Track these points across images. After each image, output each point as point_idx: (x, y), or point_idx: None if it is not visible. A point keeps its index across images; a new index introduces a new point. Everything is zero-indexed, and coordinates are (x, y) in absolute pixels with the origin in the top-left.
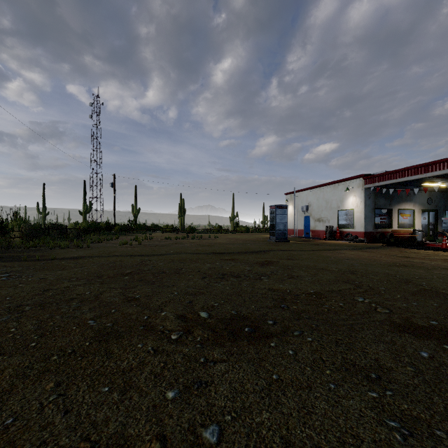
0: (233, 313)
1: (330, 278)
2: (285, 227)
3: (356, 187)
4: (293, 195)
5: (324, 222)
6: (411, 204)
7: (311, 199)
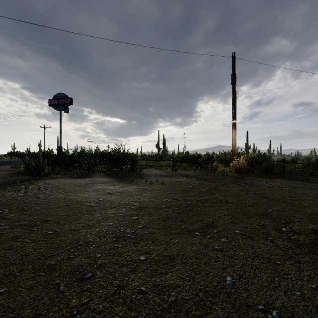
0: None
1: None
2: None
3: None
4: None
5: None
6: None
7: None
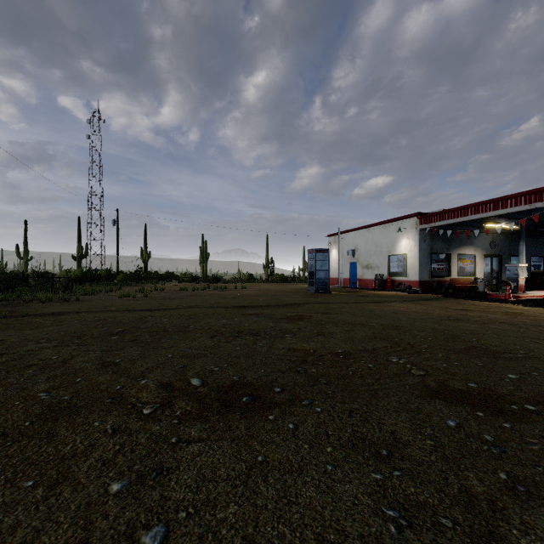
0: (235, 379)
1: (366, 335)
2: (326, 276)
3: (410, 228)
4: (337, 237)
5: (373, 270)
6: (472, 249)
7: (358, 241)
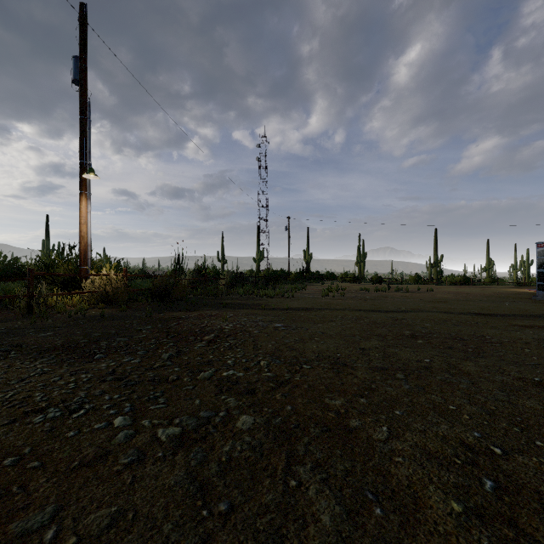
0: None
1: None
2: None
3: None
4: None
5: None
6: None
7: None
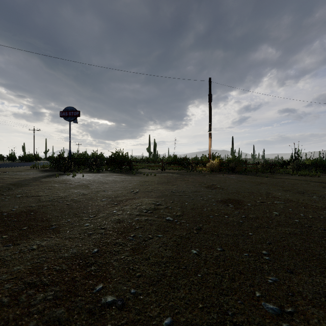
0: (225, 188)
1: None
2: None
3: None
4: None
5: None
6: None
7: None
